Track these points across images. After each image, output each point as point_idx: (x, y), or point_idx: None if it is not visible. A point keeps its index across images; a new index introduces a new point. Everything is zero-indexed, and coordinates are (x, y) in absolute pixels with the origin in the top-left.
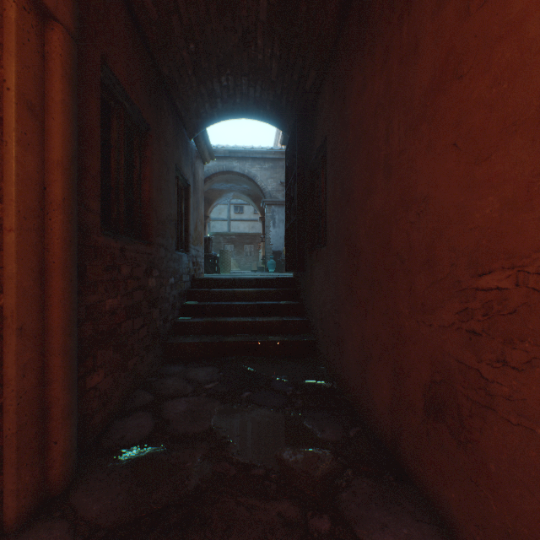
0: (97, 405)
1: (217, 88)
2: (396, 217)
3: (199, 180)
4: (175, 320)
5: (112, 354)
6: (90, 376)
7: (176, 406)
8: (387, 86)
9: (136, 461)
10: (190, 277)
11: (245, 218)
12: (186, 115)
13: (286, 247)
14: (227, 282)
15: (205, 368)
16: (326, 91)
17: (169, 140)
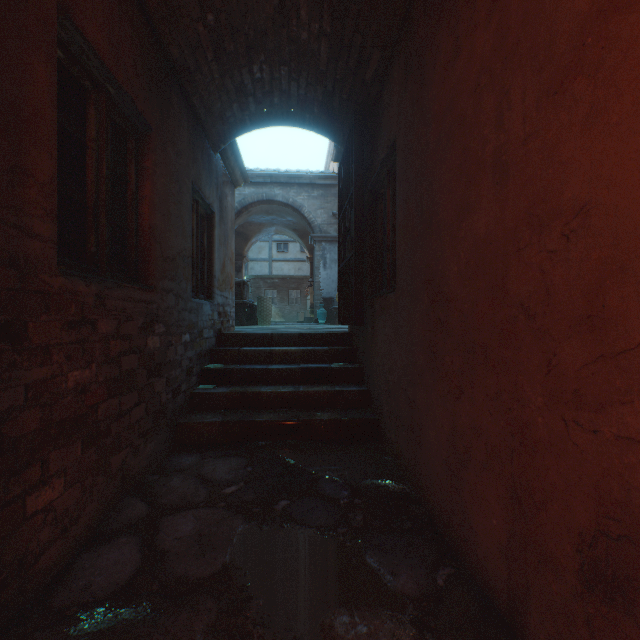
0: (49, 535)
1: (247, 81)
2: (519, 244)
3: (228, 207)
4: (192, 390)
5: (80, 453)
6: (35, 494)
7: (179, 525)
8: (500, 37)
9: (96, 639)
10: (214, 331)
11: (290, 257)
12: (207, 118)
13: (339, 293)
14: (263, 338)
15: (228, 459)
16: (395, 78)
17: (181, 149)
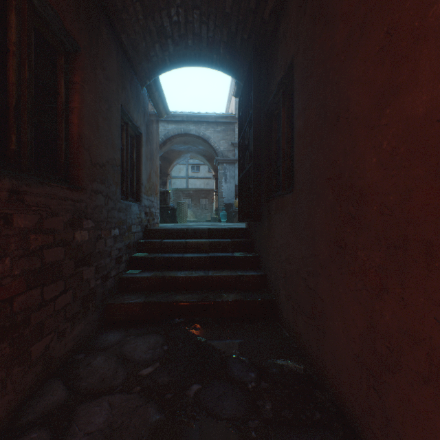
0: None
1: (166, 24)
2: None
3: (153, 132)
4: (121, 274)
5: None
6: None
7: (93, 415)
8: None
9: None
10: (142, 227)
11: (200, 176)
12: (134, 55)
13: (239, 197)
14: (180, 232)
15: (147, 337)
16: (293, 5)
17: (111, 75)
